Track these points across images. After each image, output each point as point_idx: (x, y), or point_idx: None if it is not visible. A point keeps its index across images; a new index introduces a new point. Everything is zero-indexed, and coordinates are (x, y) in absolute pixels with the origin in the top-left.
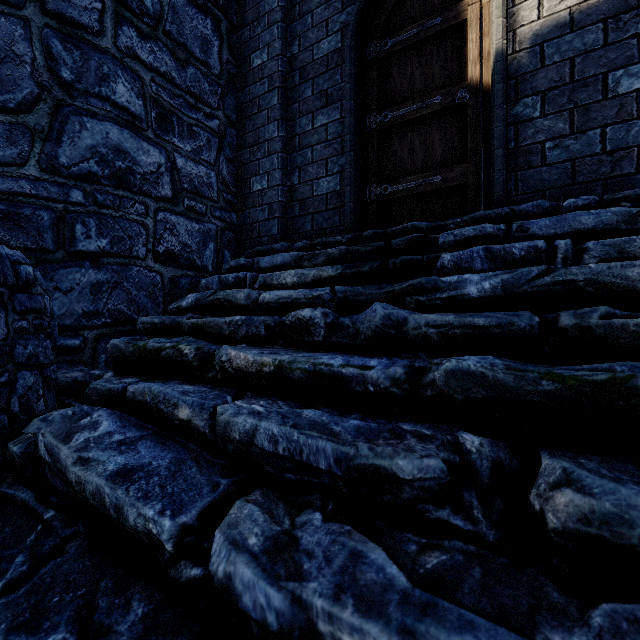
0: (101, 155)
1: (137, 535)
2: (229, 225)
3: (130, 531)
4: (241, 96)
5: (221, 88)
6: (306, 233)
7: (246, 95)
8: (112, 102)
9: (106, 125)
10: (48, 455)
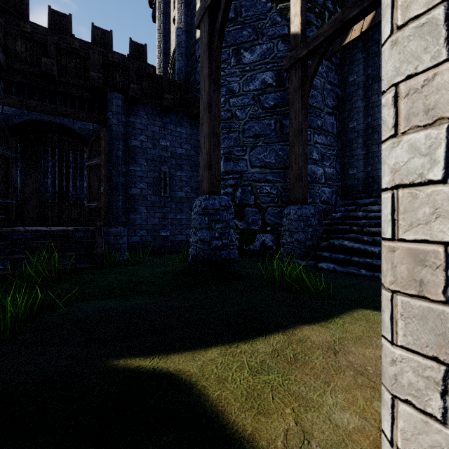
0: (310, 175)
1: (369, 252)
2: (338, 187)
3: (368, 252)
4: (343, 138)
5: (336, 138)
6: (374, 189)
7: (346, 138)
8: (312, 159)
9: (311, 166)
10: (339, 245)
